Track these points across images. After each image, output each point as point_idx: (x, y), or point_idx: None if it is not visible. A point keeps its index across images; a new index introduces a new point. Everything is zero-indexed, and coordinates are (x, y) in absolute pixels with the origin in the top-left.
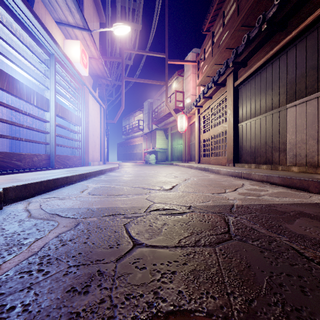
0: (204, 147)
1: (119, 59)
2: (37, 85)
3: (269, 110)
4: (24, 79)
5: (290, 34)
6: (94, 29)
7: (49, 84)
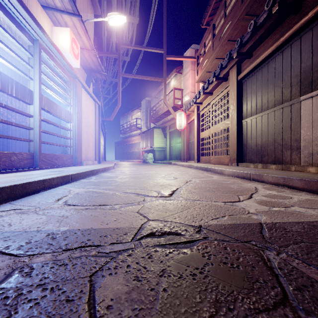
0: (203, 145)
1: (116, 55)
2: (25, 78)
3: (278, 104)
4: (10, 71)
5: (305, 15)
6: (87, 19)
7: (32, 74)
